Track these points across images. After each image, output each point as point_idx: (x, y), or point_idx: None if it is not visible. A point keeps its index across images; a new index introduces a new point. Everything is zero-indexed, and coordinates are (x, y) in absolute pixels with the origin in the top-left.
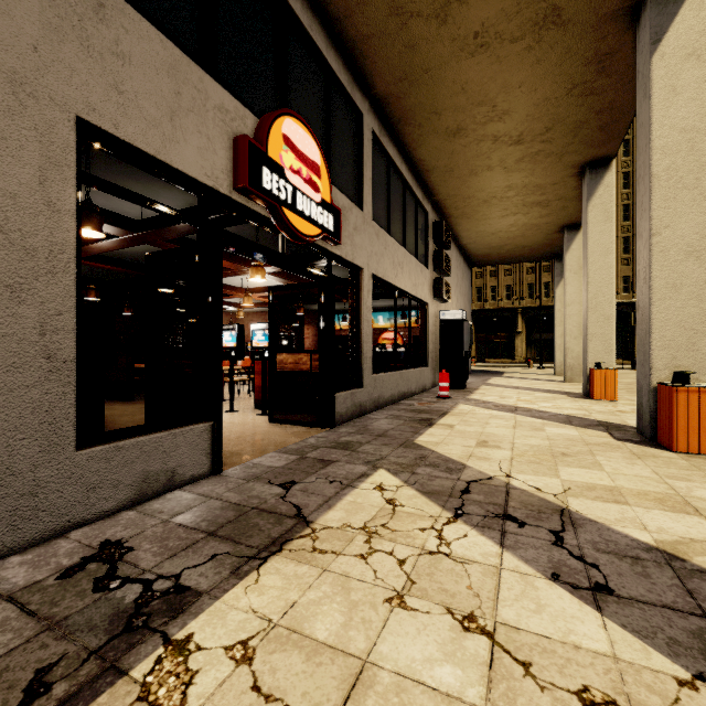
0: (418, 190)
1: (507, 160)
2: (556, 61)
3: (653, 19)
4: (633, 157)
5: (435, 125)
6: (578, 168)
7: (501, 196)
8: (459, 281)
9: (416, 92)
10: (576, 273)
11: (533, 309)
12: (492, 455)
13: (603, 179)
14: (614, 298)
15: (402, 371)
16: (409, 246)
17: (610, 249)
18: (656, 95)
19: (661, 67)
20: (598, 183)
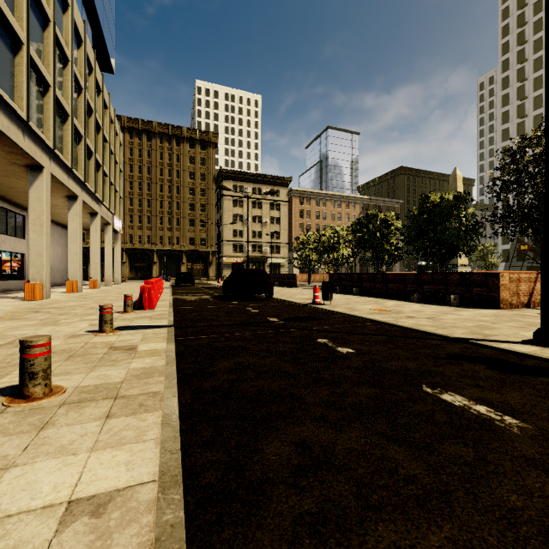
0: (17, 209)
1: (57, 208)
2: (55, 198)
3: (69, 205)
4: (181, 179)
5: (18, 198)
6: (88, 213)
7: (63, 213)
8: (56, 239)
9: (6, 193)
10: (109, 243)
11: (132, 249)
12: (18, 295)
13: (96, 219)
14: (99, 257)
15: (5, 281)
16: (11, 232)
17: (98, 242)
18: (69, 221)
19: (70, 215)
20: (94, 220)
